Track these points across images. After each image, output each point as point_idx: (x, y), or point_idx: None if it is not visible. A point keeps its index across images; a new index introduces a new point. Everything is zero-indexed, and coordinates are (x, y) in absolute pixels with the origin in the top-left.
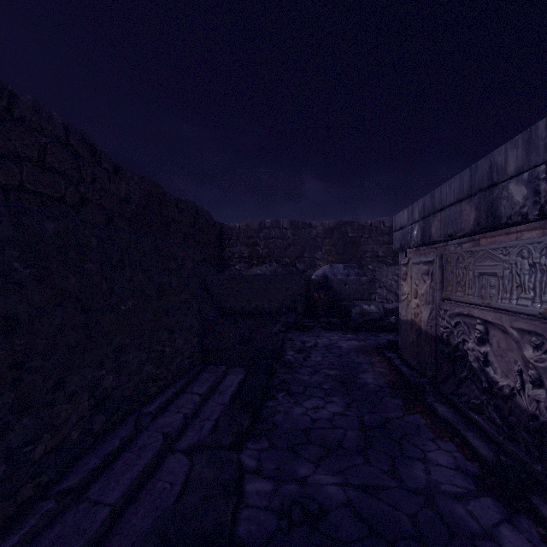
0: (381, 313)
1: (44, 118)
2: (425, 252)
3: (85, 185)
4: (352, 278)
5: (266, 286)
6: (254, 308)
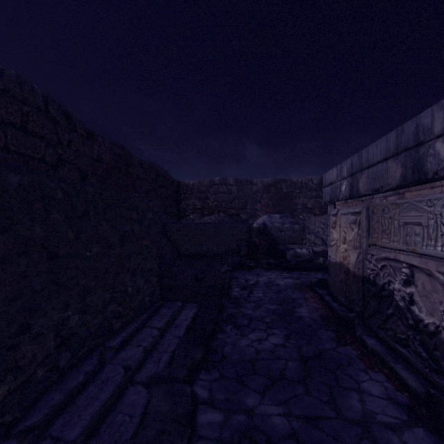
0: (311, 255)
1: (26, 90)
2: (352, 204)
3: (62, 148)
4: (287, 226)
5: (215, 233)
6: (205, 250)
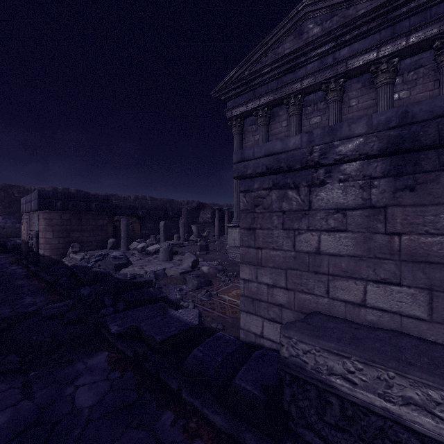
0: None
1: None
2: (28, 215)
3: None
4: (9, 225)
5: None
6: None
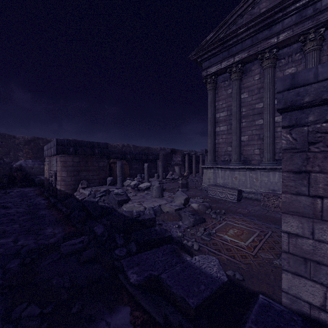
0: None
1: None
2: (49, 158)
3: None
4: (36, 166)
5: None
6: None
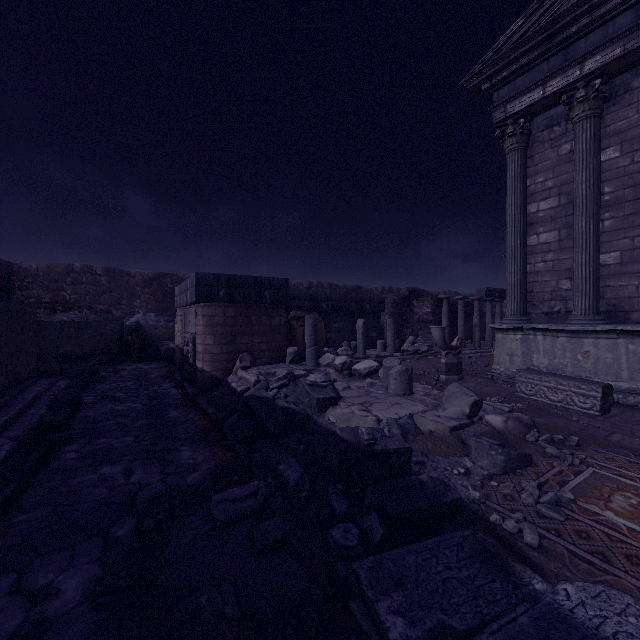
0: None
1: None
2: (183, 310)
3: None
4: (162, 324)
5: (77, 332)
6: (63, 353)
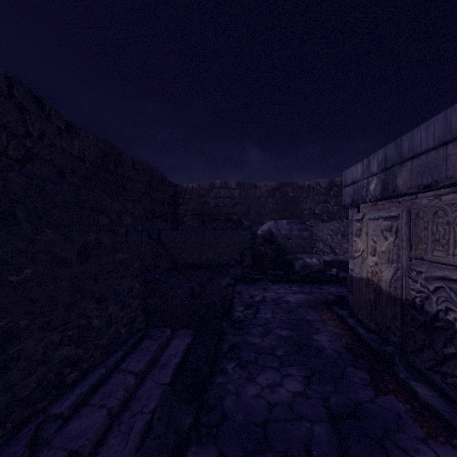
0: (322, 265)
1: None
2: (384, 207)
3: (31, 140)
4: (295, 233)
5: (215, 240)
6: (204, 260)
